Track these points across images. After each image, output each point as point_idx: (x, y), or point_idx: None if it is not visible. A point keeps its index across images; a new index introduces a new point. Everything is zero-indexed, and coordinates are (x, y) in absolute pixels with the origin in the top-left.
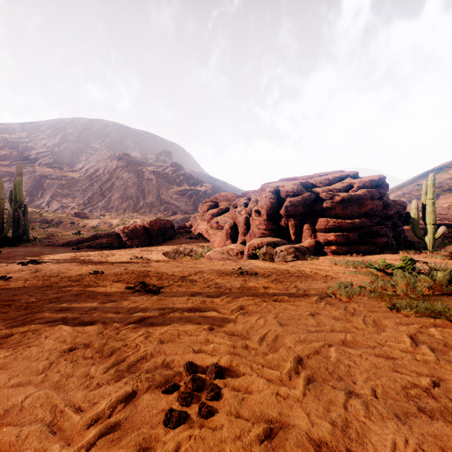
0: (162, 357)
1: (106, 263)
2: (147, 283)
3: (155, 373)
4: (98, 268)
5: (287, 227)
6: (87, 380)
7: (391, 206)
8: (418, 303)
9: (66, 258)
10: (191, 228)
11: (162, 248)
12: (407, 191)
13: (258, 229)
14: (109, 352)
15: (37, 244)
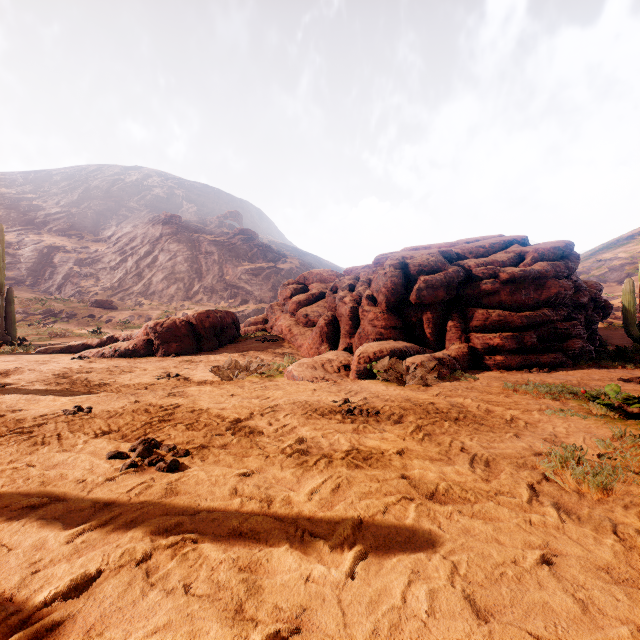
0: None
1: (109, 388)
2: (161, 439)
3: None
4: (89, 398)
5: (419, 323)
6: None
7: (583, 290)
8: None
9: (46, 377)
10: (265, 324)
11: (215, 358)
12: (582, 270)
13: (372, 327)
14: None
15: (20, 350)
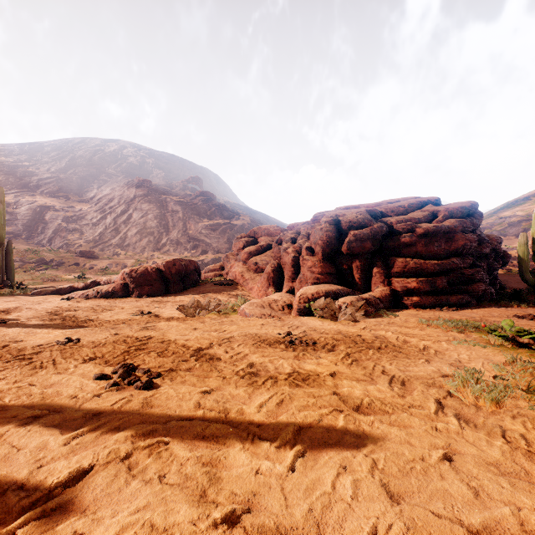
0: None
1: (94, 323)
2: (137, 364)
3: None
4: (77, 331)
5: (349, 269)
6: None
7: (486, 242)
8: None
9: (41, 314)
10: (222, 271)
11: (180, 299)
12: (486, 226)
13: (310, 273)
14: None
15: (18, 292)
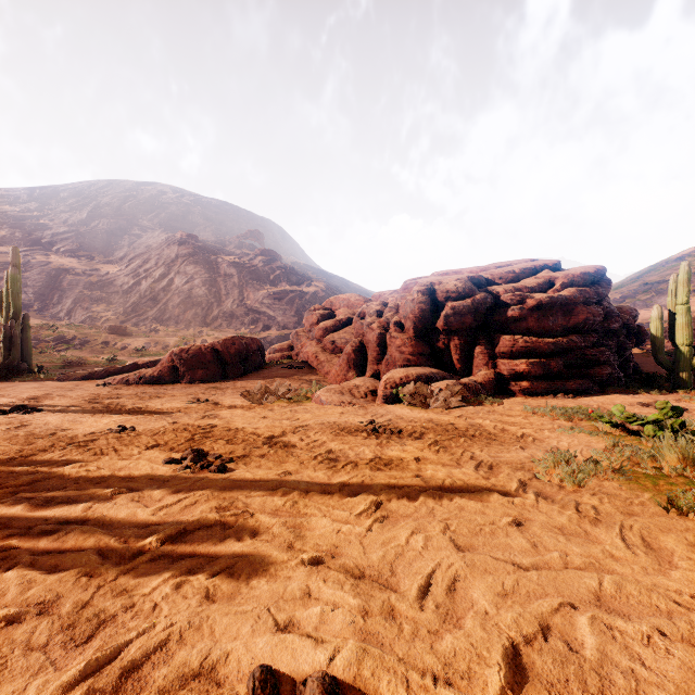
0: (202, 646)
1: (145, 411)
2: (206, 451)
3: None
4: (128, 419)
5: (447, 349)
6: None
7: (615, 316)
8: None
9: (79, 402)
10: (291, 351)
11: (242, 385)
12: (628, 294)
13: (399, 354)
14: (89, 629)
15: (40, 378)
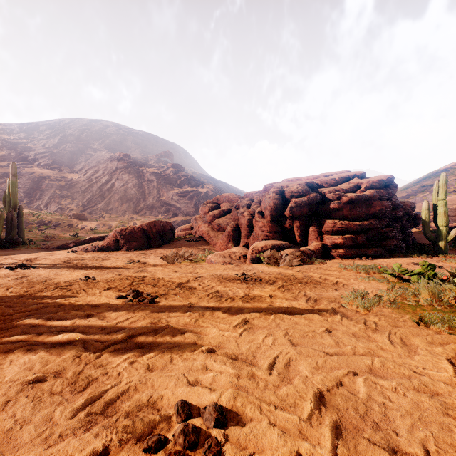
0: (148, 392)
1: (100, 268)
2: (141, 291)
3: (137, 419)
4: (90, 273)
5: (291, 229)
6: (48, 428)
7: (400, 207)
8: (449, 317)
9: (58, 262)
10: (191, 230)
11: (160, 252)
12: (411, 193)
13: (261, 232)
14: (84, 384)
15: (31, 247)
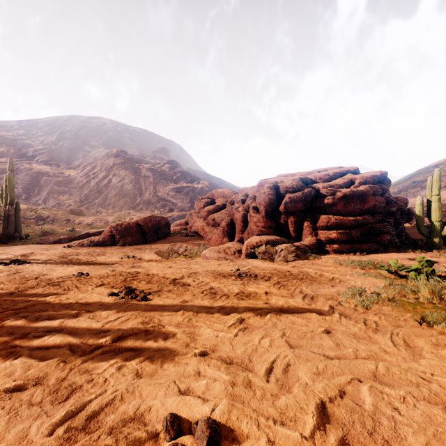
0: (135, 403)
1: (94, 263)
2: (134, 288)
3: (120, 437)
4: (84, 268)
5: (286, 224)
6: None
7: (393, 203)
8: None
9: (52, 258)
10: (186, 225)
11: (156, 247)
12: (403, 188)
13: (256, 227)
14: (66, 393)
15: (27, 242)
